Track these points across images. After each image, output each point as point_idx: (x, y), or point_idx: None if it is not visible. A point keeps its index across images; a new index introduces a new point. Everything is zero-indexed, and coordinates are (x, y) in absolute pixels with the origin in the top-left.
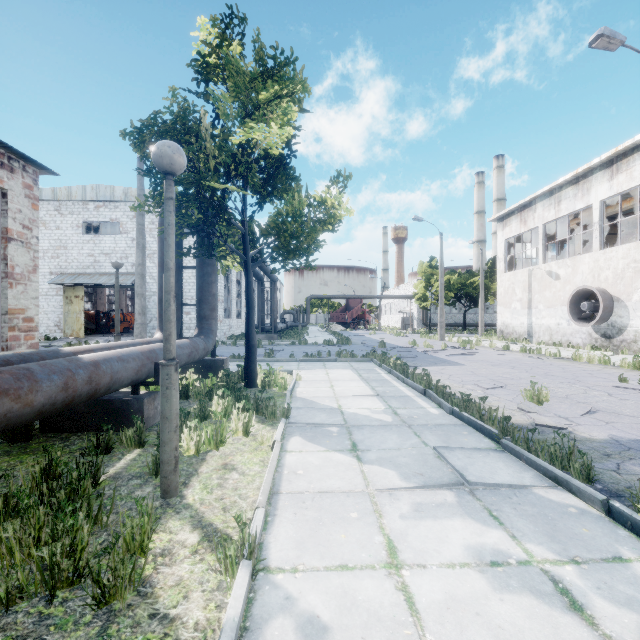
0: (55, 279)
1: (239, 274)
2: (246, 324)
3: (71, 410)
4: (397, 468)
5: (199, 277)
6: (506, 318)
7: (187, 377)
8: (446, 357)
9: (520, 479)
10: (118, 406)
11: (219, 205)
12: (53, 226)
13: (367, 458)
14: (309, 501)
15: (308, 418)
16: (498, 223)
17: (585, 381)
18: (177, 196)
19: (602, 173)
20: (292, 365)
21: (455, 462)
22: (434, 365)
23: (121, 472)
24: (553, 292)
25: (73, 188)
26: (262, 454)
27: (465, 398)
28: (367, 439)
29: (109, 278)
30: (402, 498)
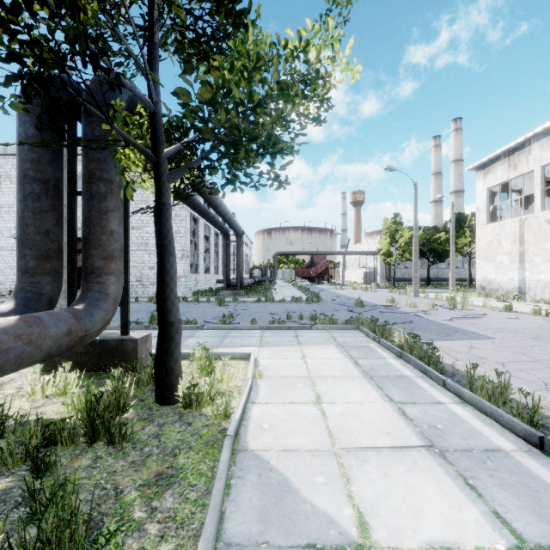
0: None
1: (208, 230)
2: (158, 283)
3: None
4: None
5: (84, 201)
6: (489, 273)
7: (59, 377)
8: (449, 322)
9: None
10: None
11: (60, 1)
12: None
13: None
14: None
15: None
16: (478, 171)
17: None
18: None
19: None
20: (253, 336)
21: None
22: (450, 338)
23: None
24: None
25: None
26: None
27: None
28: None
29: None
30: None
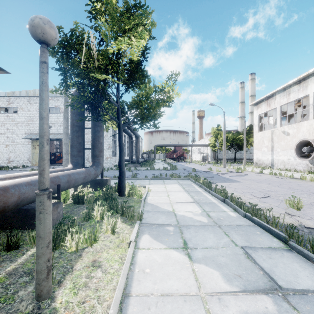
0: (27, 136)
1: None
2: (119, 159)
3: (3, 215)
4: (219, 268)
5: (93, 133)
6: (259, 156)
7: (86, 189)
8: (229, 177)
9: None
10: (32, 213)
11: (102, 89)
12: (26, 109)
13: (195, 256)
14: (153, 307)
15: (154, 219)
16: (254, 106)
17: None
18: (76, 83)
19: None
20: (146, 182)
21: (262, 264)
22: (224, 182)
23: (18, 268)
24: (285, 142)
25: (36, 90)
26: (121, 251)
27: (253, 207)
28: (193, 238)
29: (54, 136)
30: (230, 305)
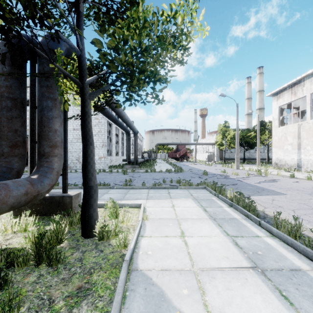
0: None
1: (117, 130)
2: (83, 162)
3: None
4: None
5: (38, 111)
6: (280, 155)
7: (22, 220)
8: (258, 184)
9: None
10: None
11: None
12: None
13: None
14: None
15: None
16: (273, 97)
17: None
18: None
19: None
20: (143, 193)
21: None
22: (260, 194)
23: None
24: None
25: None
26: None
27: None
28: None
29: None
30: None
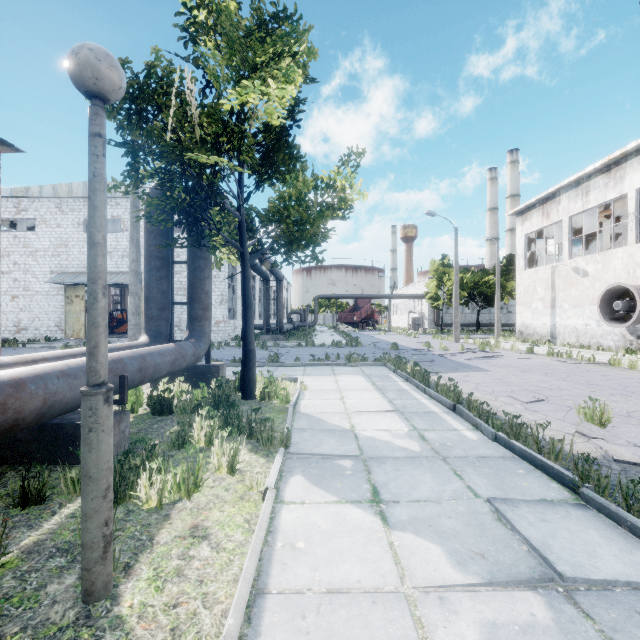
0: (55, 278)
1: None
2: (243, 326)
3: (11, 437)
4: (442, 540)
5: (190, 272)
6: (526, 318)
7: (176, 386)
8: (466, 361)
9: (638, 568)
10: (70, 432)
11: (208, 184)
12: (54, 224)
13: (396, 518)
14: (312, 614)
15: (313, 446)
16: (517, 217)
17: (639, 393)
18: (156, 172)
19: (638, 159)
20: (297, 370)
21: (527, 531)
22: (455, 371)
23: (44, 541)
24: (580, 290)
25: (74, 184)
26: (249, 507)
27: (512, 420)
28: (392, 481)
29: (110, 277)
30: (461, 610)
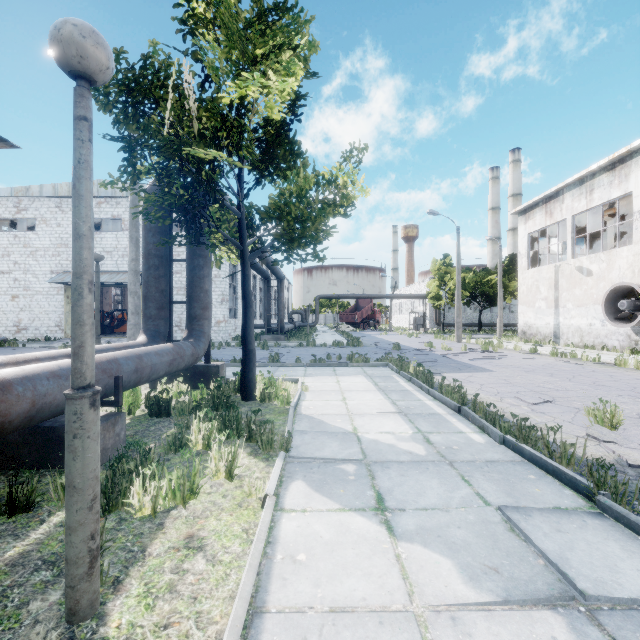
0: (55, 278)
1: None
2: (242, 325)
3: (1, 440)
4: (453, 553)
5: (189, 270)
6: (529, 318)
7: (175, 387)
8: (469, 361)
9: None
10: (63, 435)
11: (207, 180)
12: (54, 223)
13: (402, 527)
14: (314, 637)
15: (315, 449)
16: (520, 216)
17: None
18: (154, 167)
19: None
20: (298, 371)
21: (543, 543)
22: (459, 371)
23: (30, 552)
24: (584, 290)
25: None
26: (247, 516)
27: (520, 423)
28: (397, 487)
29: (110, 277)
30: (476, 632)
